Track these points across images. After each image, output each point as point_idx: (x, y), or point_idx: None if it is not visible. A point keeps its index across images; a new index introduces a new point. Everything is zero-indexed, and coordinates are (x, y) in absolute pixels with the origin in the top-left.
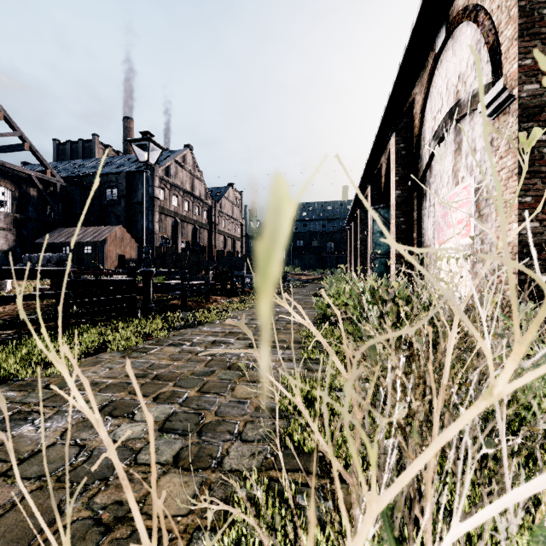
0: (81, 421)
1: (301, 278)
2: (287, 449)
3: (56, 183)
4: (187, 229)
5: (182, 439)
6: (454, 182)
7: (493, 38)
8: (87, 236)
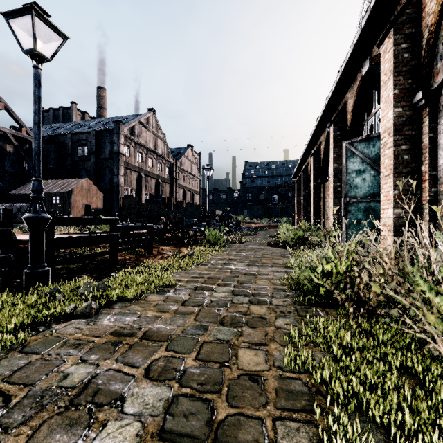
0: None
1: (251, 226)
2: None
3: (31, 141)
4: (150, 183)
5: None
6: None
7: None
8: (56, 188)
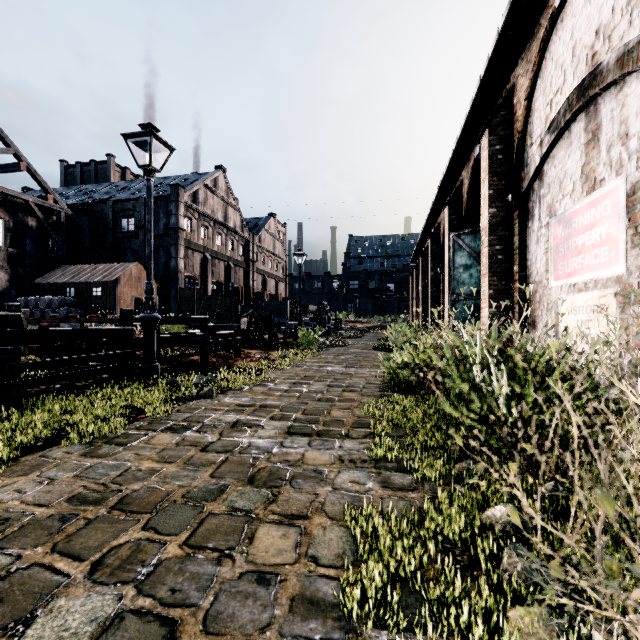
0: None
1: (356, 326)
2: None
3: (60, 211)
4: (219, 268)
5: None
6: (585, 189)
7: None
8: (96, 275)
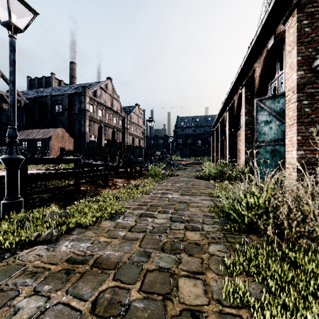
0: None
1: (182, 163)
2: None
3: (21, 101)
4: (108, 132)
5: None
6: None
7: None
8: (39, 135)
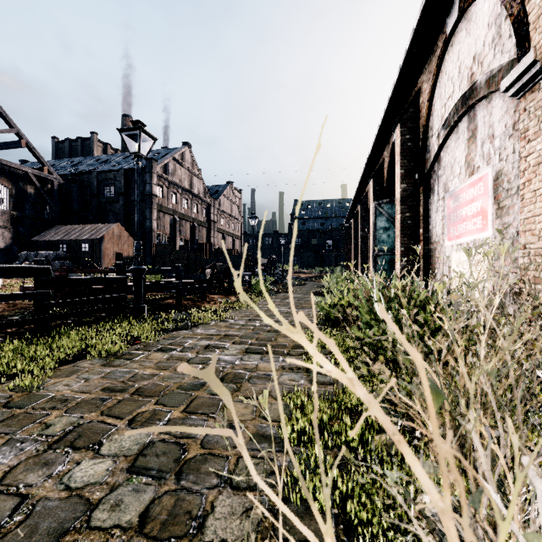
0: (33, 455)
1: (300, 276)
2: (291, 502)
3: (54, 181)
4: (185, 227)
5: (155, 485)
6: (467, 173)
7: (518, 8)
8: (84, 234)
